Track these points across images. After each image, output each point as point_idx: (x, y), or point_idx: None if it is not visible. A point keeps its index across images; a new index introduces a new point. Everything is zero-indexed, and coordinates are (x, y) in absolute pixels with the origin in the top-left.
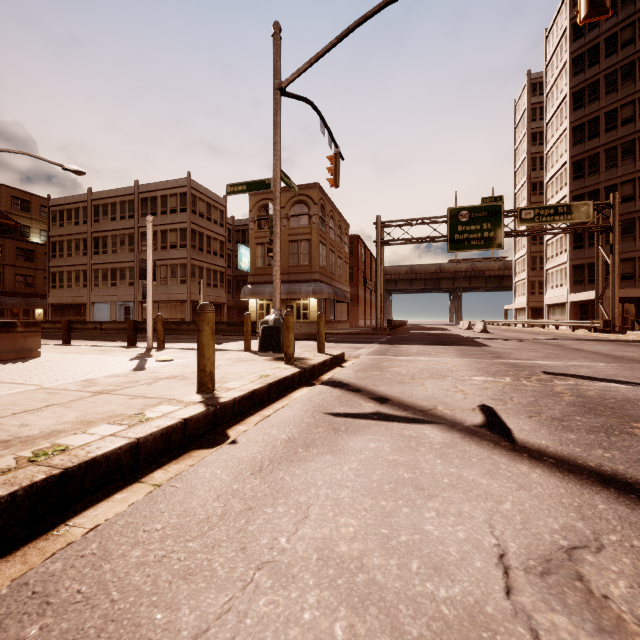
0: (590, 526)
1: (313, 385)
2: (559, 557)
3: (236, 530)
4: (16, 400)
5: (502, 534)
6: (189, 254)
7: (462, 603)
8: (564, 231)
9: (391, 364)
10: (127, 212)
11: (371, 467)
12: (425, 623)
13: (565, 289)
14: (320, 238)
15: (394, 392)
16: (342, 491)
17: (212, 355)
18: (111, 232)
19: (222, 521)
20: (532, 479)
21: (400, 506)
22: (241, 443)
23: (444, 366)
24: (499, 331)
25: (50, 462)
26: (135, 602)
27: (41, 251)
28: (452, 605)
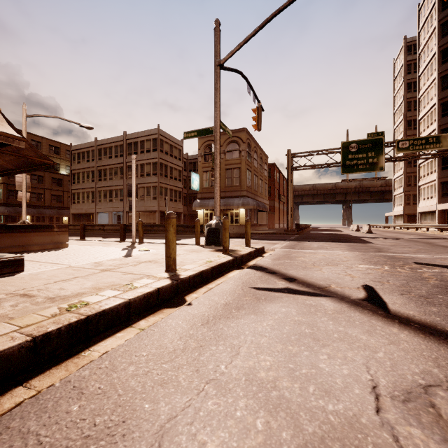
0: (443, 372)
1: (242, 268)
2: (417, 391)
3: (192, 359)
4: (56, 273)
5: (375, 373)
6: (158, 179)
7: (344, 415)
8: (433, 156)
9: (298, 255)
10: (119, 152)
11: (282, 324)
12: (317, 425)
13: (435, 200)
14: (247, 166)
15: (299, 274)
16: (262, 338)
17: (175, 247)
18: (109, 166)
19: (183, 353)
20: (400, 337)
21: (302, 350)
22: (194, 305)
23: (337, 257)
24: (381, 232)
25: (79, 311)
26: (132, 396)
27: (66, 179)
28: (337, 415)
